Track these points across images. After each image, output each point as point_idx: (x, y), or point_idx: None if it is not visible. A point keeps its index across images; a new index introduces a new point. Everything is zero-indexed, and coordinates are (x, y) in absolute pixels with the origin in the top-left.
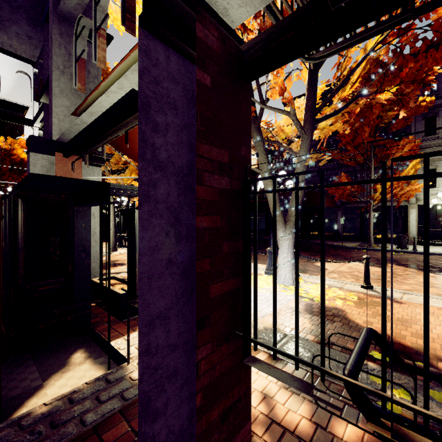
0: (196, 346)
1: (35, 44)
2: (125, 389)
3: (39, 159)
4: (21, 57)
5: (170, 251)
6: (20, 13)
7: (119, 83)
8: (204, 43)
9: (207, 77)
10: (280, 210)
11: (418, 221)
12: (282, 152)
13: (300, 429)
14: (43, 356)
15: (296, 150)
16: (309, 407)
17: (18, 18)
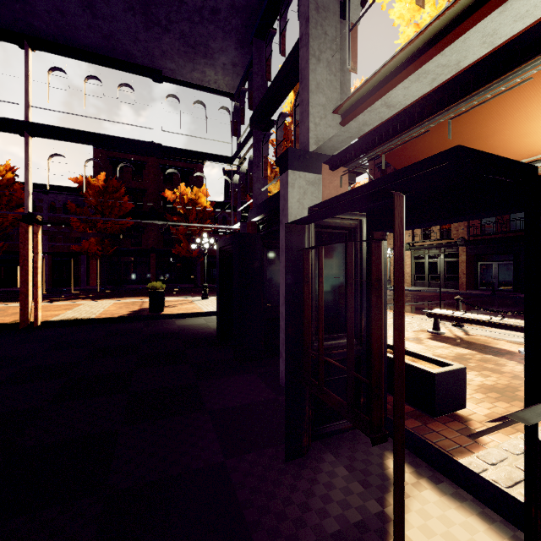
0: None
1: (237, 72)
2: None
3: (296, 179)
4: (222, 92)
5: None
6: (231, 37)
7: None
8: None
9: None
10: None
11: None
12: None
13: None
14: (341, 451)
15: None
16: None
17: (227, 45)
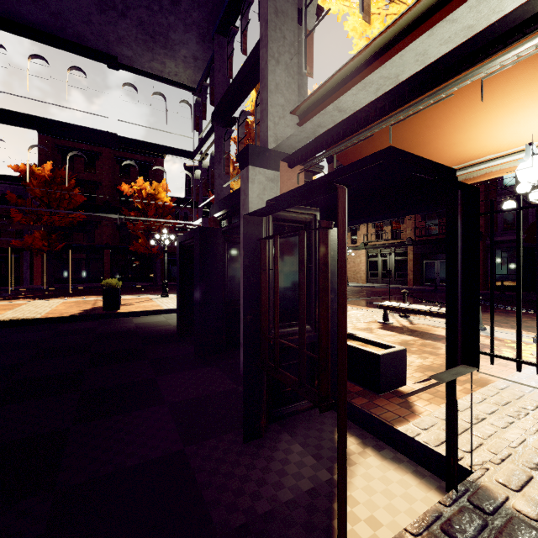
0: None
1: (199, 66)
2: None
3: (256, 175)
4: (183, 86)
5: None
6: (192, 31)
7: None
8: None
9: None
10: None
11: None
12: None
13: None
14: (297, 431)
15: None
16: None
17: (189, 38)
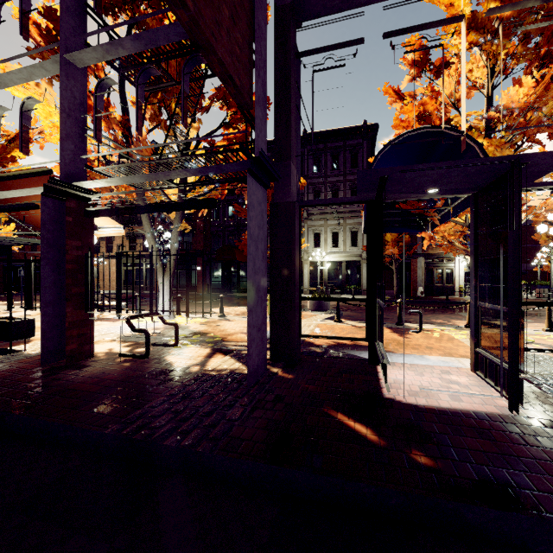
0: (66, 307)
1: None
2: (26, 355)
3: None
4: None
5: (55, 278)
6: None
7: (20, 190)
8: (69, 207)
9: (71, 218)
10: (160, 263)
11: (309, 274)
12: (165, 218)
13: (121, 352)
14: None
15: (173, 219)
16: (130, 348)
17: None
